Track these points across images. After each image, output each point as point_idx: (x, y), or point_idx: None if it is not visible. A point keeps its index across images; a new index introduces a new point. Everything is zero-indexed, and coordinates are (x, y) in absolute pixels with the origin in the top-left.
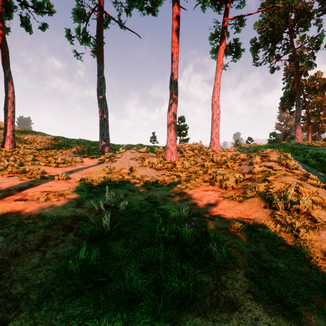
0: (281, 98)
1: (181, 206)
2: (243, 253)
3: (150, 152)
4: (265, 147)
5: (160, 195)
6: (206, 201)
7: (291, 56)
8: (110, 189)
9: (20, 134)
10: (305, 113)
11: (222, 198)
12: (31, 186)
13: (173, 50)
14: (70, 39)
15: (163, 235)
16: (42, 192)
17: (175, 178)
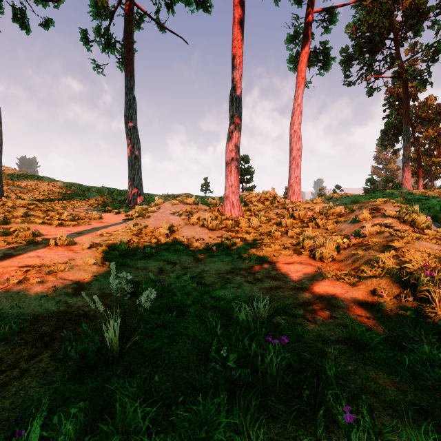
0: (382, 130)
1: (252, 291)
2: (396, 409)
3: (200, 203)
4: (367, 198)
5: (215, 271)
6: (292, 283)
7: (396, 73)
8: (136, 261)
9: (16, 179)
10: (413, 152)
11: (319, 277)
12: (7, 256)
13: (235, 52)
14: (86, 44)
15: (225, 365)
16: (19, 267)
17: (239, 242)
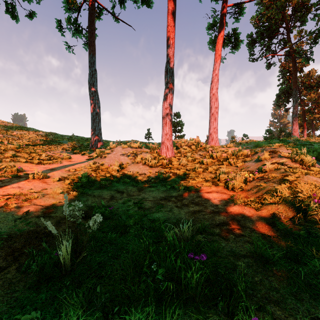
0: (277, 94)
1: (180, 214)
2: (296, 316)
3: (143, 147)
4: (266, 143)
5: (153, 198)
6: (211, 208)
7: (287, 52)
8: (93, 191)
9: (9, 129)
10: (299, 110)
11: (231, 203)
12: None
13: (169, 35)
14: (60, 30)
15: (155, 278)
16: (3, 195)
17: (172, 176)
